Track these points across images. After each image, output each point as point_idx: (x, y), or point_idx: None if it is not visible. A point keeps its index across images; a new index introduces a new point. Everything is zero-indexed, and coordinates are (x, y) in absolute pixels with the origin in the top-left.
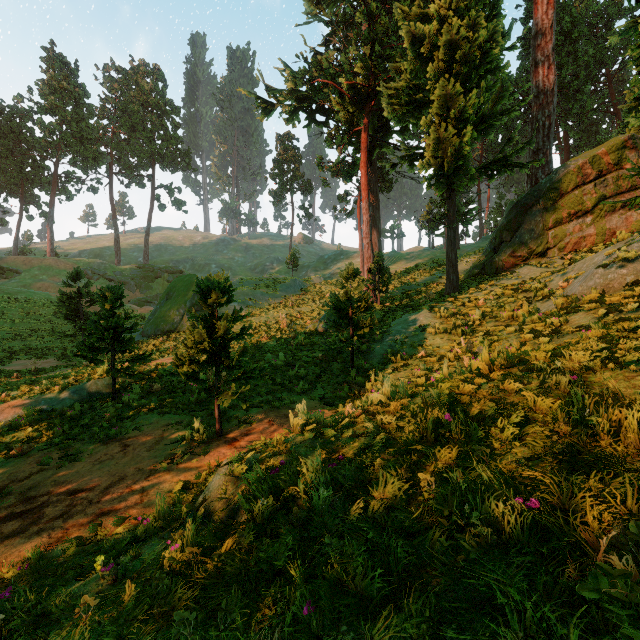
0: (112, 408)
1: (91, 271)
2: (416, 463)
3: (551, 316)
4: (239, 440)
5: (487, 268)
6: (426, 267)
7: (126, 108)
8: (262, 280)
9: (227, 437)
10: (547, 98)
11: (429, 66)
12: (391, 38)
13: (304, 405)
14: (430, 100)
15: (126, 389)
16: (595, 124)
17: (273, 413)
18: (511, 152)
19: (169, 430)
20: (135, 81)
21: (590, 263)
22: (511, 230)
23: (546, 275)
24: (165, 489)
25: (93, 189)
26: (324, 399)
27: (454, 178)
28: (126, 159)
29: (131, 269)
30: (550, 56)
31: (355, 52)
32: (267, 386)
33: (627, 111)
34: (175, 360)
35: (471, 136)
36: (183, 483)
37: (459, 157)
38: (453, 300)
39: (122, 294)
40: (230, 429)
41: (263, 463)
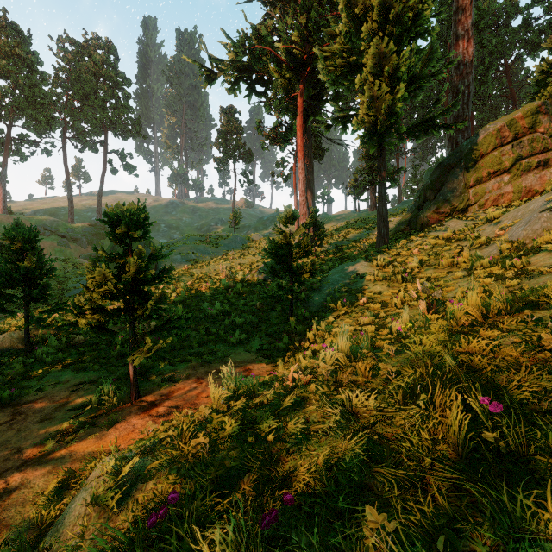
0: (18, 365)
1: (43, 228)
2: (451, 517)
3: (501, 260)
4: (157, 405)
5: (412, 224)
6: (354, 226)
7: (79, 77)
8: (206, 236)
9: (144, 400)
10: (466, 69)
11: (363, 26)
12: (325, 8)
13: (231, 368)
14: (363, 64)
15: (45, 342)
16: (493, 108)
17: (203, 368)
18: (439, 112)
19: (78, 391)
20: (88, 52)
21: (525, 211)
22: (435, 189)
23: (477, 225)
24: (35, 488)
25: (47, 152)
26: (261, 351)
27: (386, 136)
28: (79, 125)
29: (83, 227)
30: (469, 30)
31: (292, 22)
32: (200, 337)
33: (536, 83)
34: (73, 308)
35: (402, 96)
36: (63, 477)
37: (391, 115)
38: (387, 250)
39: (36, 236)
40: (150, 389)
41: (150, 480)
